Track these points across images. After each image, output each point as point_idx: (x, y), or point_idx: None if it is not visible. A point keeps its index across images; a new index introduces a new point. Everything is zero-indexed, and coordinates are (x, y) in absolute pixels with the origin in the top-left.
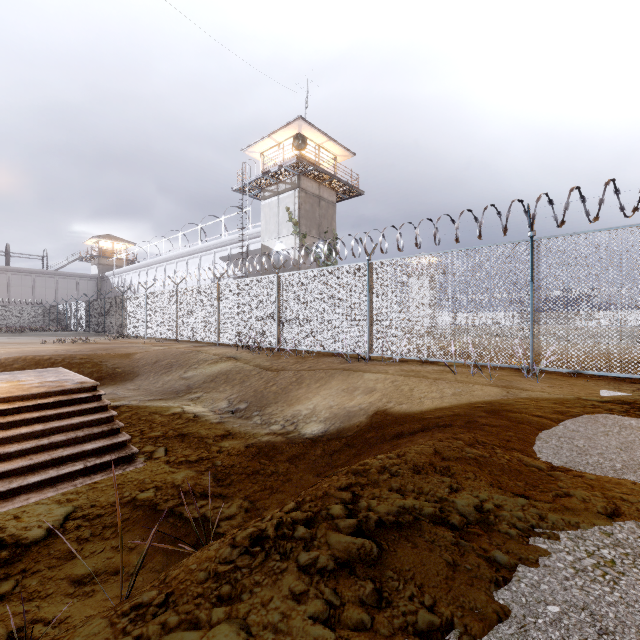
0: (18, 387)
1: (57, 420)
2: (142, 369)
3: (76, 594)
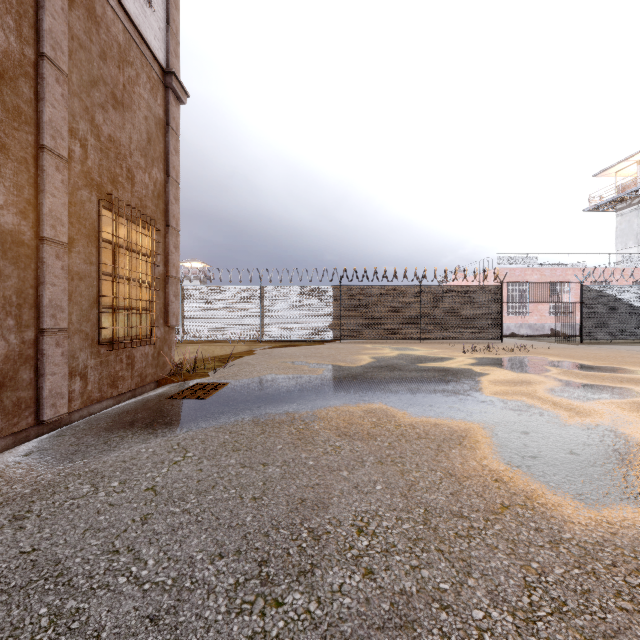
0: None
1: None
2: None
3: None
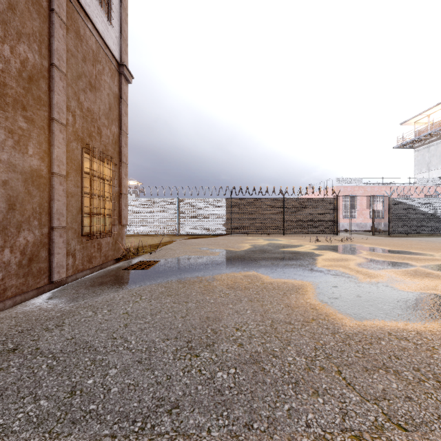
0: None
1: None
2: None
3: None
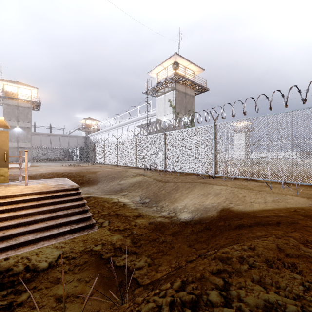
0: (45, 187)
1: (60, 204)
2: (101, 179)
3: (56, 308)
